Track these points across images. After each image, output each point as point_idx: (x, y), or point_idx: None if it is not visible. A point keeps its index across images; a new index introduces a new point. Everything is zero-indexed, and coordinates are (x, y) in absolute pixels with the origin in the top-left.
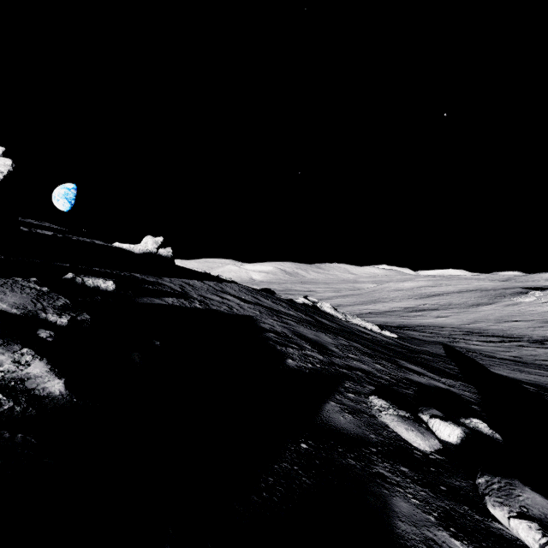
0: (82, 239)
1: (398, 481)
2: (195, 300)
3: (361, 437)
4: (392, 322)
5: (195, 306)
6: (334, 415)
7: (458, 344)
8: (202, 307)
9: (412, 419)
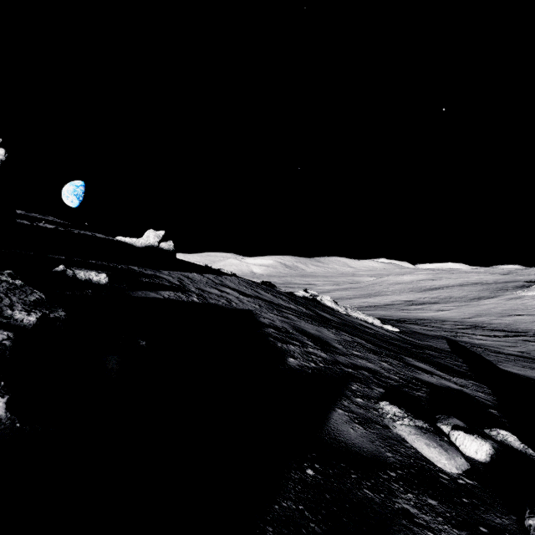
0: (83, 232)
1: (428, 521)
2: (193, 293)
3: (376, 457)
4: (392, 315)
5: (192, 299)
6: (343, 427)
7: (461, 339)
8: (199, 301)
9: (431, 430)
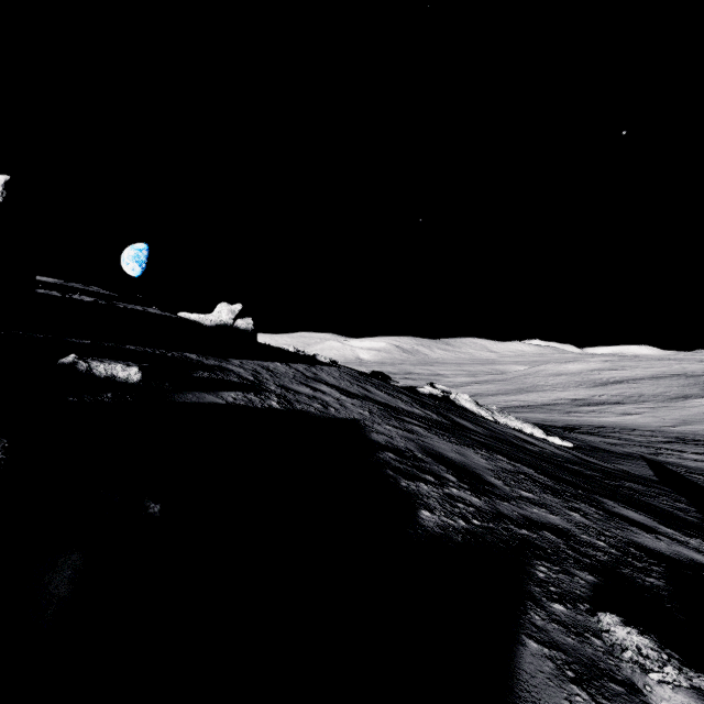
0: (132, 306)
1: None
2: (272, 394)
3: None
4: (555, 420)
5: (270, 404)
6: (549, 699)
7: (666, 458)
8: (280, 407)
9: None
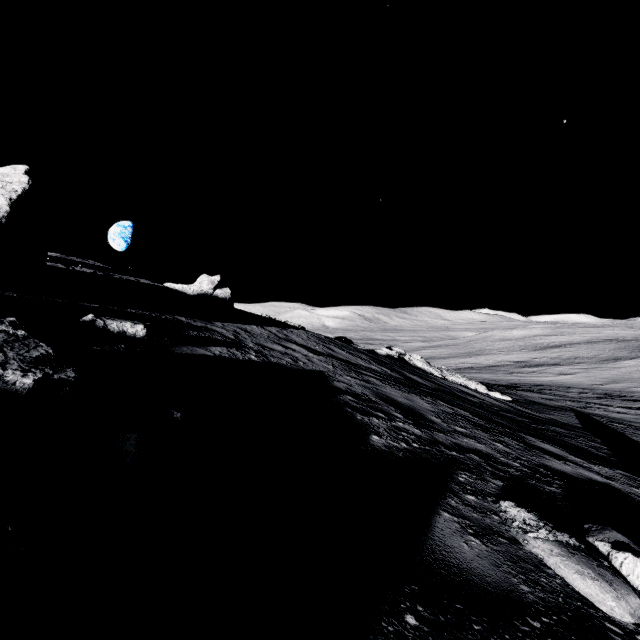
0: (126, 277)
1: None
2: (251, 350)
3: (507, 593)
4: (499, 379)
5: (249, 357)
6: (452, 541)
7: (594, 411)
8: (258, 360)
9: (582, 549)
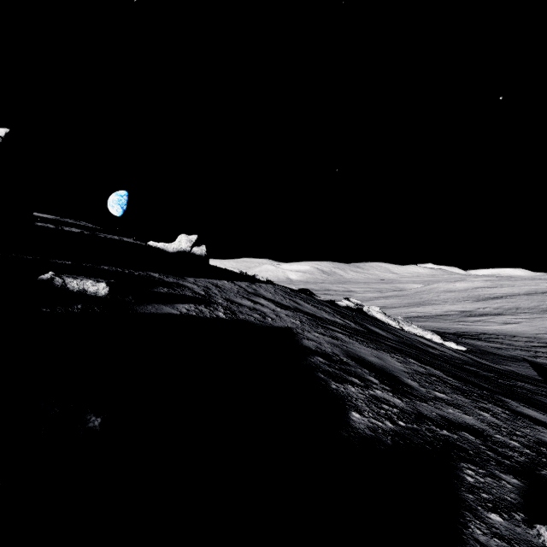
0: (110, 236)
1: None
2: (219, 306)
3: None
4: (448, 328)
5: (217, 315)
6: None
7: (545, 360)
8: (226, 317)
9: None
